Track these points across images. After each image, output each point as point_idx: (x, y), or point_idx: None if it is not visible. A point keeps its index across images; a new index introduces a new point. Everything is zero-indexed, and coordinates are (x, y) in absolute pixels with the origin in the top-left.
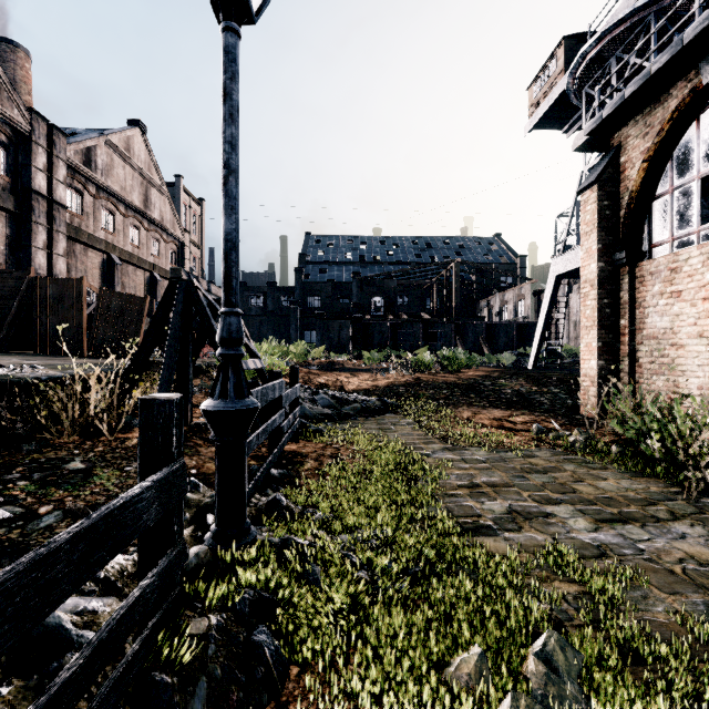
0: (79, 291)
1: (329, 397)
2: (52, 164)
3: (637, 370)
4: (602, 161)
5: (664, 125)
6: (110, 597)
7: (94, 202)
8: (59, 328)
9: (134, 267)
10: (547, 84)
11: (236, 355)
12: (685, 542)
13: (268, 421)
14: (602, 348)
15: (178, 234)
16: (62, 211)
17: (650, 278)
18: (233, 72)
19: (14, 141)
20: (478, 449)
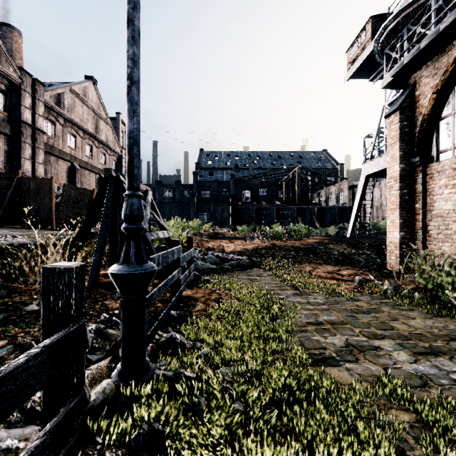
0: (50, 186)
1: (214, 256)
2: (35, 104)
3: (428, 239)
4: (402, 94)
5: (448, 67)
6: (31, 427)
7: (63, 129)
8: (25, 209)
9: (89, 171)
10: (360, 48)
11: (137, 228)
12: None
13: (168, 277)
14: (402, 223)
15: (118, 150)
16: (41, 134)
17: (438, 175)
18: (134, 3)
19: (10, 89)
20: (318, 294)
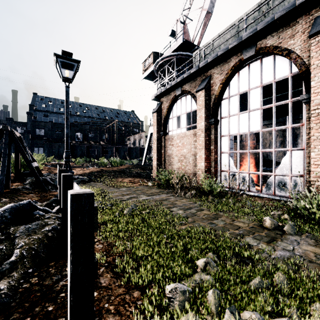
0: None
1: None
2: None
3: (166, 164)
4: (158, 105)
5: (170, 101)
6: None
7: None
8: None
9: None
10: (148, 65)
11: (69, 161)
12: (161, 196)
13: None
14: (158, 158)
15: None
16: None
17: (168, 140)
18: (68, 96)
19: None
20: (123, 188)
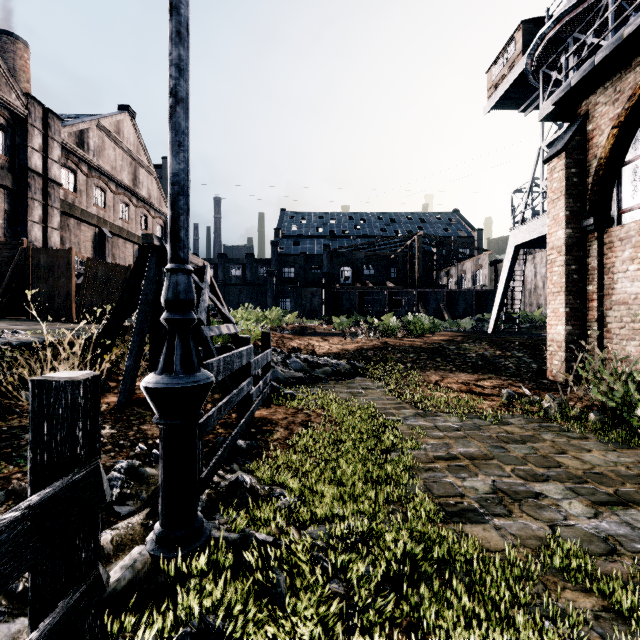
0: (68, 261)
1: (301, 360)
2: (47, 145)
3: (605, 335)
4: (568, 129)
5: (635, 90)
6: (22, 622)
7: (87, 180)
8: (28, 293)
9: (124, 240)
10: (506, 67)
11: (184, 320)
12: None
13: (234, 391)
14: (569, 313)
15: (165, 210)
16: (57, 188)
17: (620, 244)
18: None
19: (12, 123)
20: (449, 415)
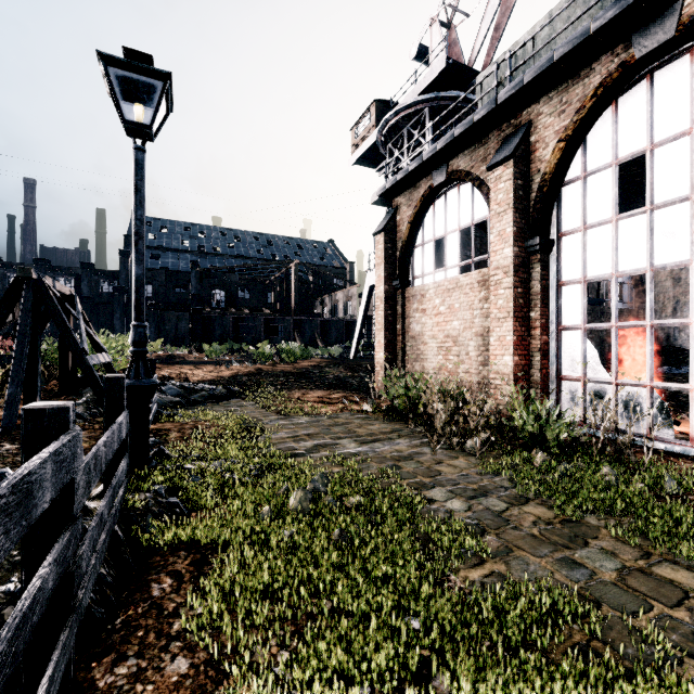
0: None
1: (177, 387)
2: None
3: (406, 359)
4: (387, 215)
5: (417, 203)
6: None
7: None
8: None
9: None
10: (364, 132)
11: (145, 352)
12: (397, 446)
13: None
14: (387, 344)
15: None
16: None
17: (412, 299)
18: (142, 176)
19: None
20: (303, 416)
